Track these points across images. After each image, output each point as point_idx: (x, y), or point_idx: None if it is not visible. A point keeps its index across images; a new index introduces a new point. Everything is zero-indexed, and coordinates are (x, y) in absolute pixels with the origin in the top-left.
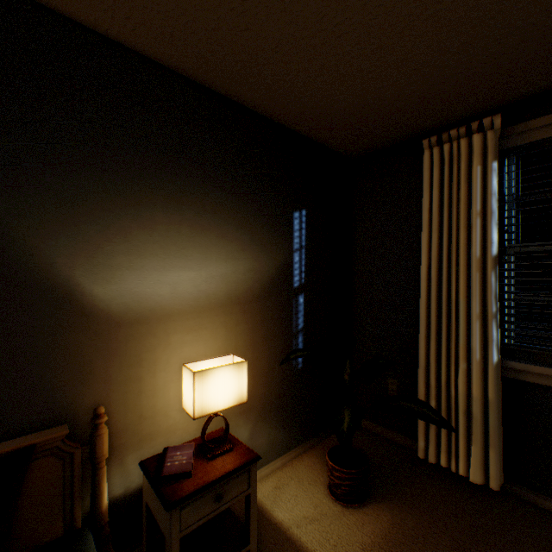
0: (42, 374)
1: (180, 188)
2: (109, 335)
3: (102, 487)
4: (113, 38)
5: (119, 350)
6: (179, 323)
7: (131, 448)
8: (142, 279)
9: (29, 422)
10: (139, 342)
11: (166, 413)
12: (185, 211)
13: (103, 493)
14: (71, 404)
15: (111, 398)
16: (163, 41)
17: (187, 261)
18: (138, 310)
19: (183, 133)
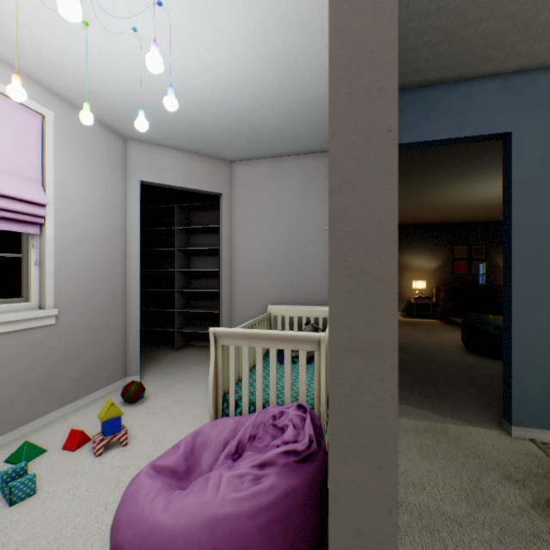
0: (495, 280)
1: None
2: None
3: None
4: None
5: None
6: None
7: None
8: None
9: (494, 287)
10: None
11: None
12: None
13: None
14: (500, 286)
15: None
16: None
17: None
18: None
19: None
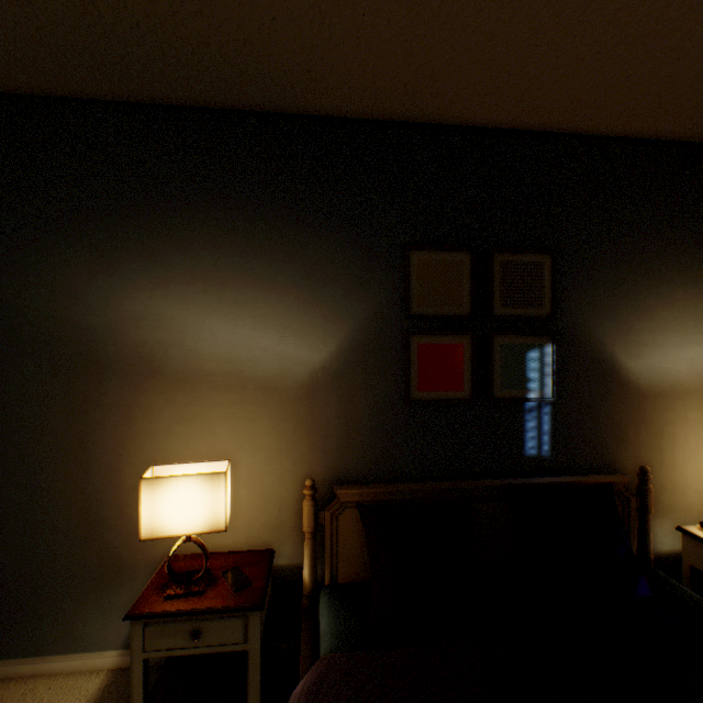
0: (594, 430)
1: (695, 261)
2: (636, 405)
3: (649, 536)
4: (641, 137)
5: (644, 420)
6: (694, 400)
7: (653, 513)
8: (662, 354)
9: (587, 466)
10: (659, 415)
11: (681, 490)
12: (699, 284)
13: (650, 542)
14: (611, 460)
15: (638, 462)
16: (701, 122)
17: (702, 337)
18: (658, 384)
19: (697, 203)
